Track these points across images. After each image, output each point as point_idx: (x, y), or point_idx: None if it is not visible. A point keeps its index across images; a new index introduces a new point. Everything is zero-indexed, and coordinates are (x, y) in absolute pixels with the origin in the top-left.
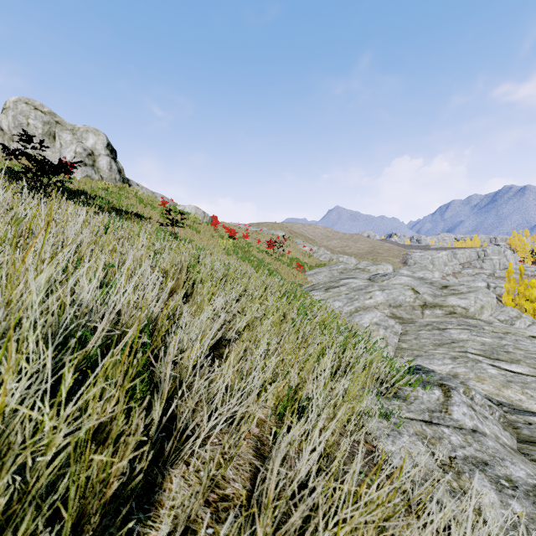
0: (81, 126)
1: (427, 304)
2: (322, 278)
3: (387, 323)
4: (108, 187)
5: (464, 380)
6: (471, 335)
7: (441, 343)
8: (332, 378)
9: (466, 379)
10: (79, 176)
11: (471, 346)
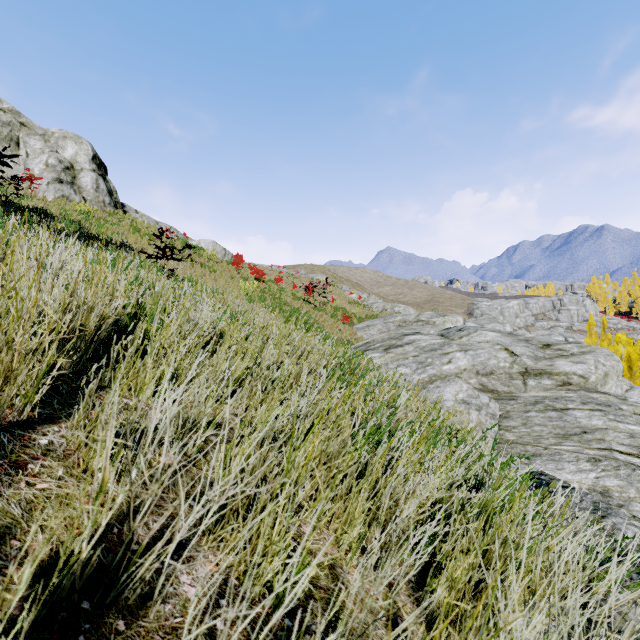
0: (56, 130)
1: (529, 371)
2: (375, 333)
3: (479, 401)
4: (89, 210)
5: (623, 502)
6: (608, 420)
7: (567, 434)
8: (459, 598)
9: (625, 501)
10: (52, 196)
11: (616, 439)
